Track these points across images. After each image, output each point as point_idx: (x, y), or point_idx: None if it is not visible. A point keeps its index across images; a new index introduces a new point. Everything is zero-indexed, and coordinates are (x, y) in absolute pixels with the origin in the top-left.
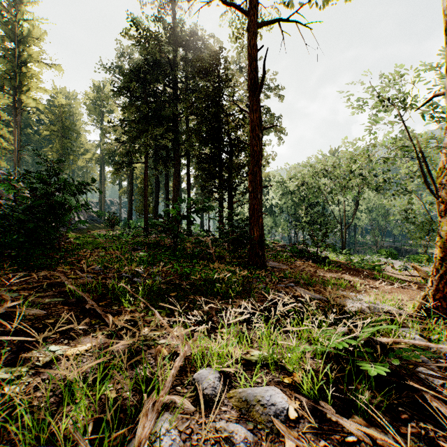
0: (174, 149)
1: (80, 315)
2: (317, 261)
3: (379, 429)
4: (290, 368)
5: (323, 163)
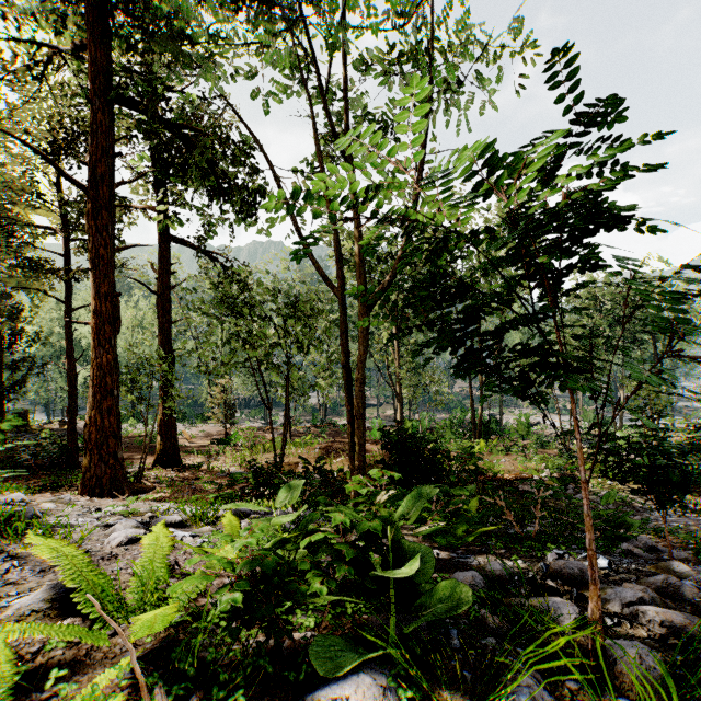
0: None
1: None
2: None
3: None
4: None
5: None
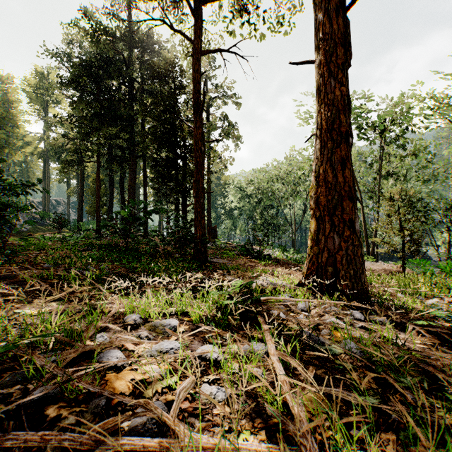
0: (130, 150)
1: (36, 295)
2: (260, 258)
3: (227, 332)
4: (184, 307)
5: (275, 169)
